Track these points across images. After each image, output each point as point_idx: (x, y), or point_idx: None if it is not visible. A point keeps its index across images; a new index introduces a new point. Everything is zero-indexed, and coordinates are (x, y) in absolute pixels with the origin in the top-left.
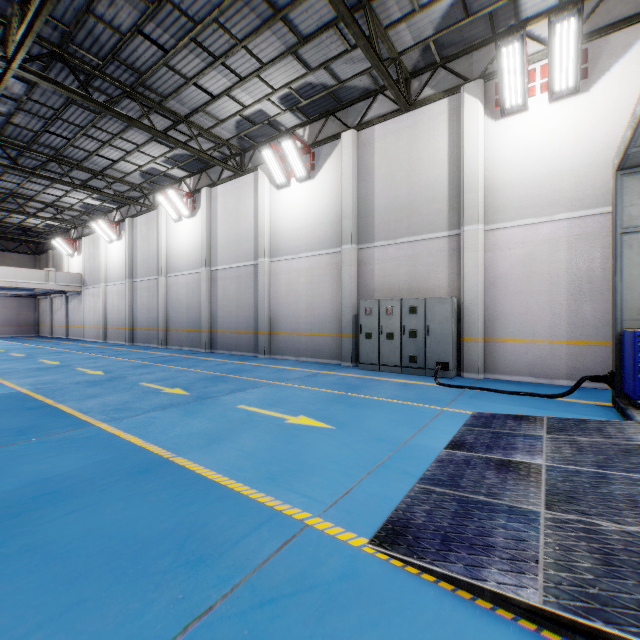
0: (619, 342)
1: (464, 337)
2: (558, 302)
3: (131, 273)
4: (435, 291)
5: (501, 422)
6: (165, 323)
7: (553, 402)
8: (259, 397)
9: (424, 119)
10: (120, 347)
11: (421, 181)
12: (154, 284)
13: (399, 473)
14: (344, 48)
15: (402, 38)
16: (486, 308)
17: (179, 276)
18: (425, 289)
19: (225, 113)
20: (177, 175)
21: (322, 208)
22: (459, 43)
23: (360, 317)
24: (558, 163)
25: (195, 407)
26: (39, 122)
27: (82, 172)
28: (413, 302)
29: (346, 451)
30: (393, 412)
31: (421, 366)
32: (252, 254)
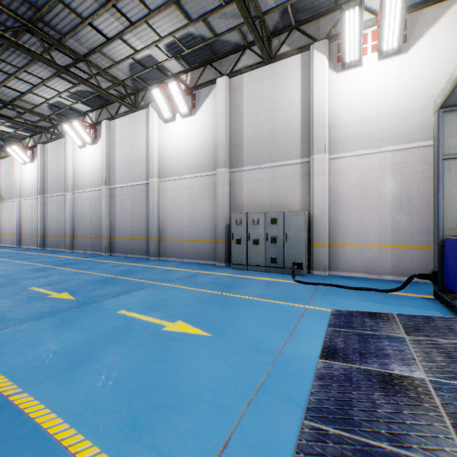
0: (441, 247)
1: (314, 242)
2: (385, 215)
3: (42, 190)
4: (291, 206)
5: (360, 321)
6: (71, 231)
7: (389, 296)
8: (141, 300)
9: (282, 70)
10: (31, 251)
11: (280, 119)
12: (62, 199)
13: (282, 401)
14: (219, 4)
15: (266, 0)
16: (330, 220)
17: (83, 192)
18: (283, 204)
19: (119, 55)
20: (81, 109)
21: (201, 139)
22: (310, 10)
23: (232, 226)
24: (385, 107)
25: (74, 314)
26: None
27: None
28: (274, 214)
29: (222, 368)
30: (264, 312)
31: (280, 266)
32: (144, 175)
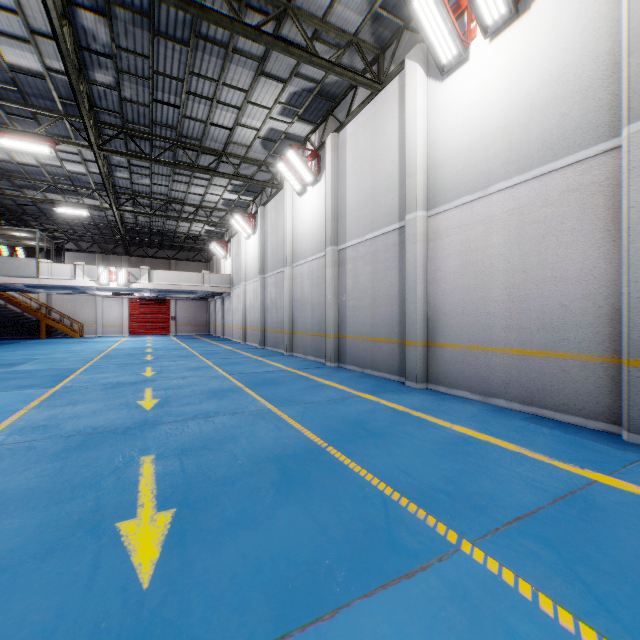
0: None
1: None
2: None
3: (262, 268)
4: None
5: None
6: (290, 324)
7: None
8: None
9: None
10: (247, 351)
11: None
12: (281, 278)
13: None
14: None
15: None
16: None
17: (304, 264)
18: None
19: None
20: (300, 134)
21: (552, 65)
22: None
23: None
24: None
25: None
26: (144, 88)
27: (208, 157)
28: None
29: None
30: None
31: None
32: (395, 212)
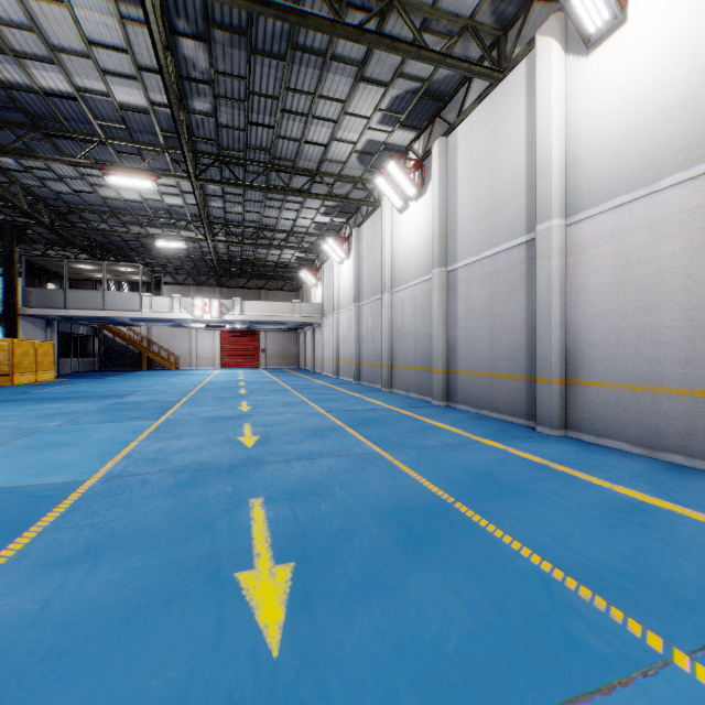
0: None
1: None
2: None
3: (357, 295)
4: None
5: None
6: (389, 357)
7: None
8: None
9: None
10: (342, 386)
11: None
12: (378, 305)
13: None
14: None
15: None
16: None
17: (405, 289)
18: None
19: None
20: (401, 143)
21: None
22: None
23: None
24: None
25: None
26: (240, 112)
27: (301, 178)
28: None
29: None
30: None
31: None
32: (521, 222)
